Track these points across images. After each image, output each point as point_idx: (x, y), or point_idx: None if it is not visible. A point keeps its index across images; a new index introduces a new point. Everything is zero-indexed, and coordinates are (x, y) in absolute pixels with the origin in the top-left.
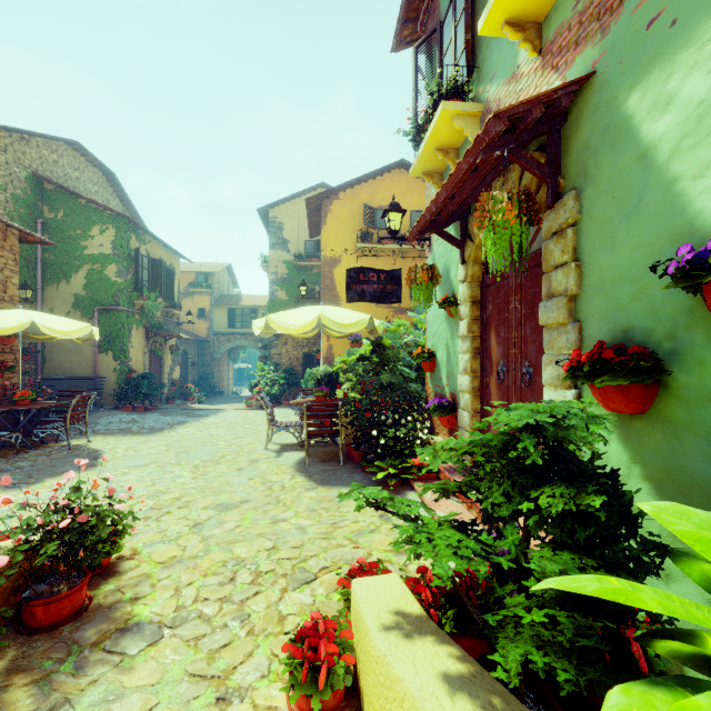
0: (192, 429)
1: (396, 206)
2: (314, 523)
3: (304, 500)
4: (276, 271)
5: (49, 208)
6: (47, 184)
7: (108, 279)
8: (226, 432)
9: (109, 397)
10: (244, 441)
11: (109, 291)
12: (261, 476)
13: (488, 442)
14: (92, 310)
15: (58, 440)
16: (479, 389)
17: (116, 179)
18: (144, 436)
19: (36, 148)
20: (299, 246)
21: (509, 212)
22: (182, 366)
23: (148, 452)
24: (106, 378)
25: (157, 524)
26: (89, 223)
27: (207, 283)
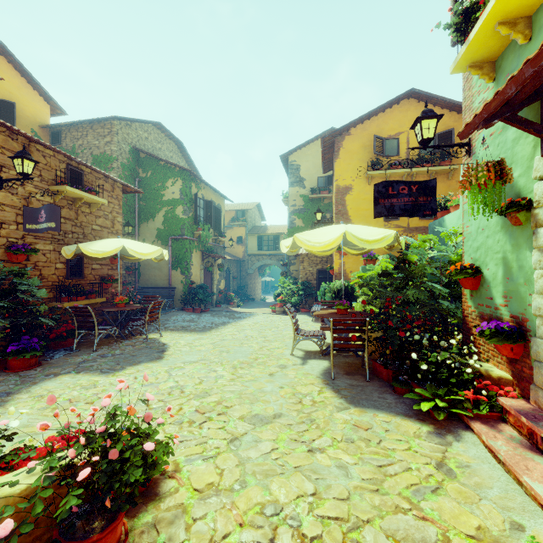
0: (232, 329)
1: (429, 112)
2: (357, 462)
3: (338, 423)
4: (294, 204)
5: (142, 170)
6: (141, 154)
7: (177, 216)
8: (257, 334)
9: (178, 301)
10: (273, 345)
11: (178, 225)
12: (290, 384)
13: None
14: (168, 239)
15: (142, 333)
16: None
17: (183, 146)
18: (198, 333)
19: (135, 130)
20: (312, 182)
21: None
22: (226, 279)
23: (199, 349)
24: (176, 287)
25: (199, 433)
26: (166, 178)
27: (243, 218)
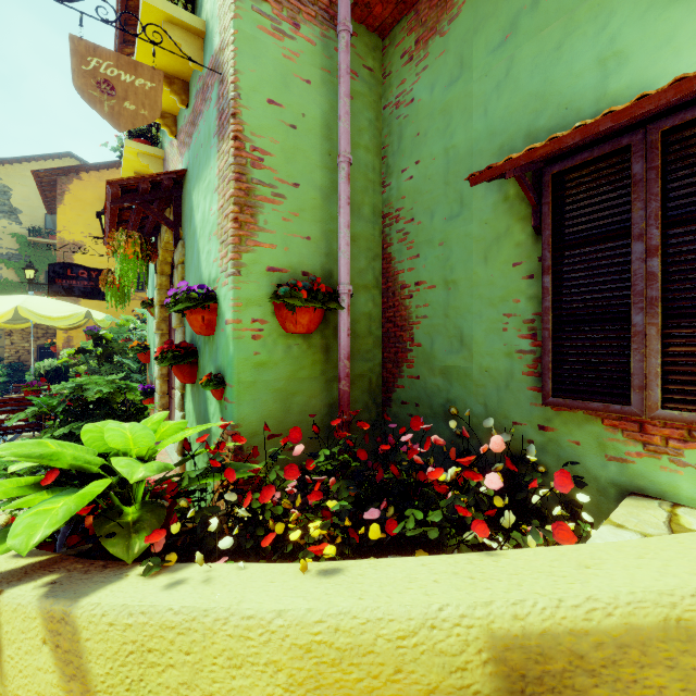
0: None
1: None
2: None
3: None
4: None
5: None
6: None
7: None
8: None
9: None
10: None
11: None
12: None
13: (50, 404)
14: None
15: None
16: (167, 375)
17: None
18: None
19: None
20: (36, 218)
21: (128, 249)
22: None
23: None
24: None
25: None
26: None
27: None
